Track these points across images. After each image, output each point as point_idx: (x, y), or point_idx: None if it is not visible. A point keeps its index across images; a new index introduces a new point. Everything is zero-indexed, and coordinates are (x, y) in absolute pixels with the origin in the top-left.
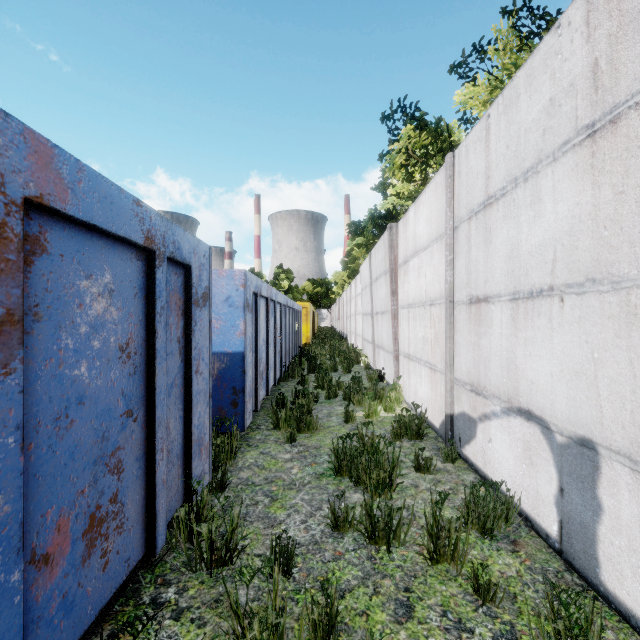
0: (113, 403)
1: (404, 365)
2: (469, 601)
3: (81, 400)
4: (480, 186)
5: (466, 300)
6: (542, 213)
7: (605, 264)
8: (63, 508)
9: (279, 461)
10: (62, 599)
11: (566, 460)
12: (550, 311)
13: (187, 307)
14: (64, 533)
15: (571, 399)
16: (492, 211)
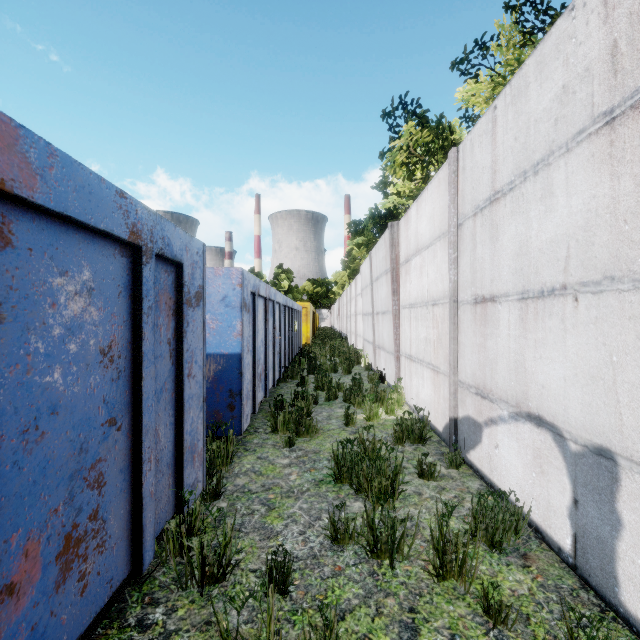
0: (93, 411)
1: (405, 366)
2: (479, 623)
3: (54, 409)
4: (486, 181)
5: (471, 300)
6: (554, 207)
7: (625, 261)
8: (32, 530)
9: (277, 467)
10: (31, 632)
11: (581, 470)
12: (563, 311)
13: (178, 307)
14: (33, 558)
15: (586, 405)
16: (499, 207)
